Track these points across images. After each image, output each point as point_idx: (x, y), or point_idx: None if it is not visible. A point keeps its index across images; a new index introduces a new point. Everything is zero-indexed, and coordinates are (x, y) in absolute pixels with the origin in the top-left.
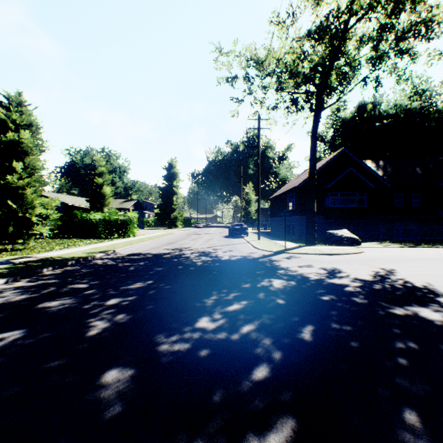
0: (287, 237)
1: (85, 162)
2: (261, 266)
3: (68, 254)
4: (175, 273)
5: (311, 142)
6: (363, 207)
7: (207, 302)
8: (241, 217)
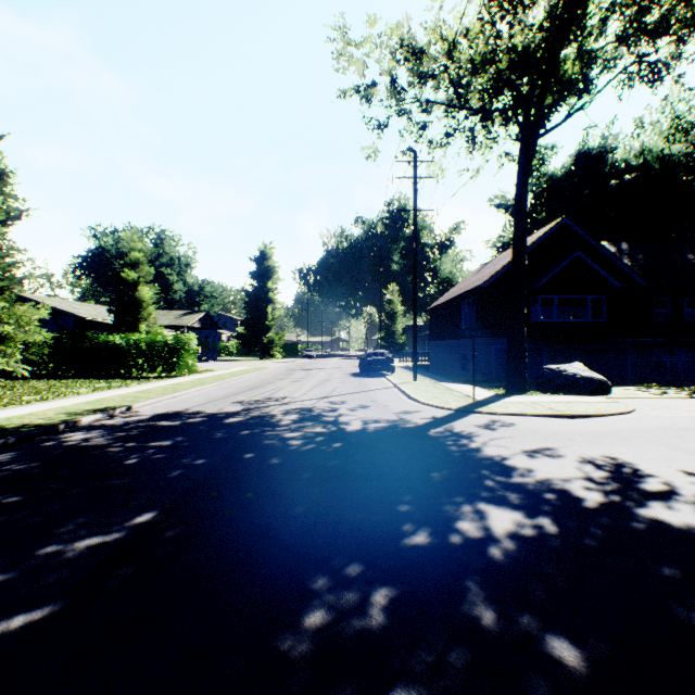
0: (461, 375)
1: (122, 249)
2: (439, 452)
3: (23, 416)
4: (228, 480)
5: (516, 198)
6: (599, 322)
7: (286, 658)
8: (380, 341)
